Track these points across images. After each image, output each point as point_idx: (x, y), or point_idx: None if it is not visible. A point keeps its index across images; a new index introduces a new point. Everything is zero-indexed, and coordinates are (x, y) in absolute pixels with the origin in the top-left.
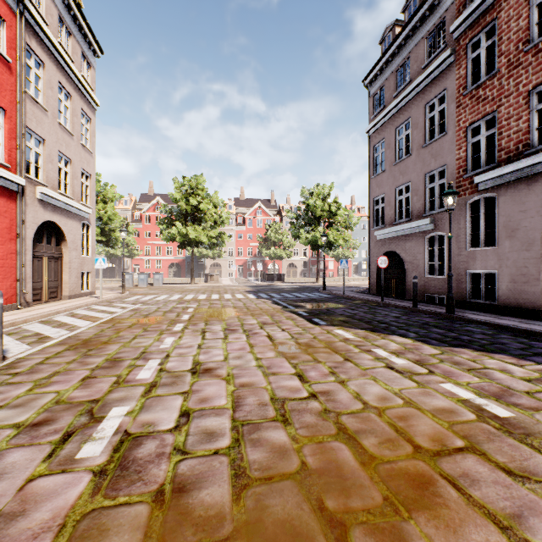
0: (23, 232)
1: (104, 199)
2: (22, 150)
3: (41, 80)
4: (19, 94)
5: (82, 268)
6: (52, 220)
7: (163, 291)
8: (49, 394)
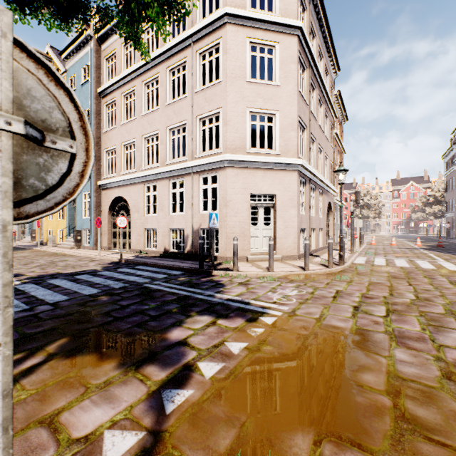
0: None
1: None
2: None
3: None
4: None
5: None
6: None
7: None
8: None
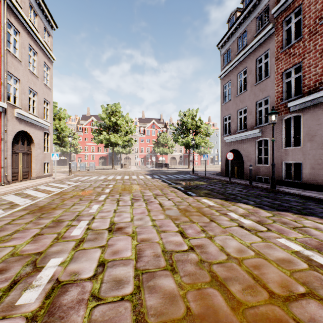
0: (5, 137)
1: (59, 118)
2: (5, 86)
3: (18, 43)
4: (3, 50)
5: (44, 160)
6: (25, 130)
7: (94, 174)
8: (8, 247)
